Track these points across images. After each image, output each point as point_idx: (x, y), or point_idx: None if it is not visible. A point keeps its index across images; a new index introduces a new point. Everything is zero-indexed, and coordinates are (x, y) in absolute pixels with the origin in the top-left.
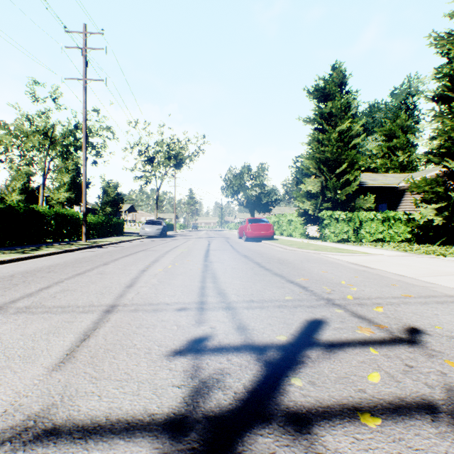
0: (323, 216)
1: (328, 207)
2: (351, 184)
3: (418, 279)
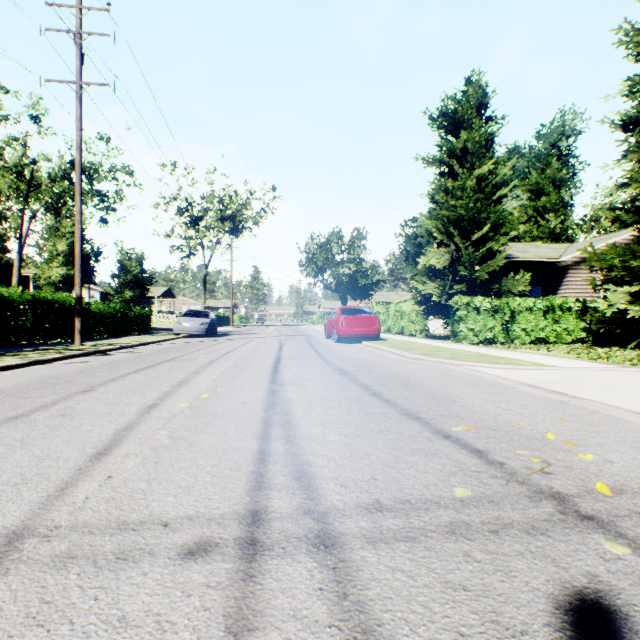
0: (456, 303)
1: (461, 291)
2: (495, 256)
3: None
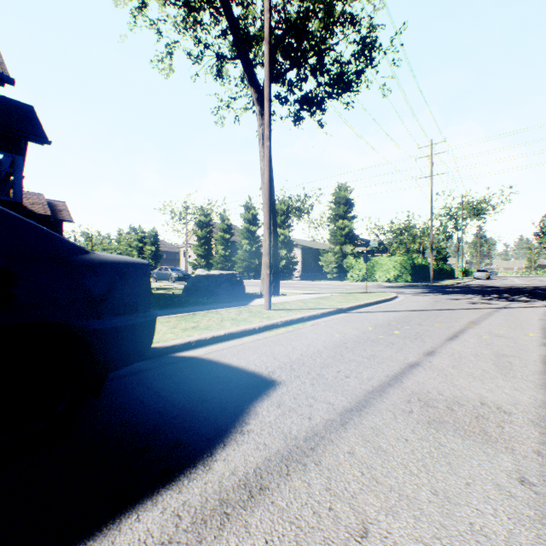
0: None
1: None
2: None
3: None
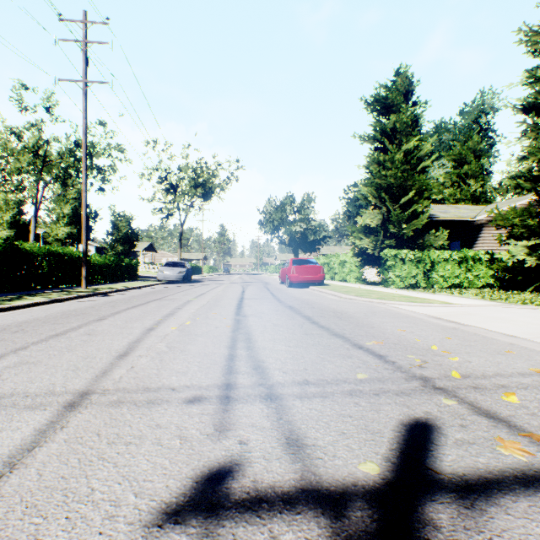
0: (386, 255)
1: (391, 245)
2: (419, 216)
3: (538, 342)
